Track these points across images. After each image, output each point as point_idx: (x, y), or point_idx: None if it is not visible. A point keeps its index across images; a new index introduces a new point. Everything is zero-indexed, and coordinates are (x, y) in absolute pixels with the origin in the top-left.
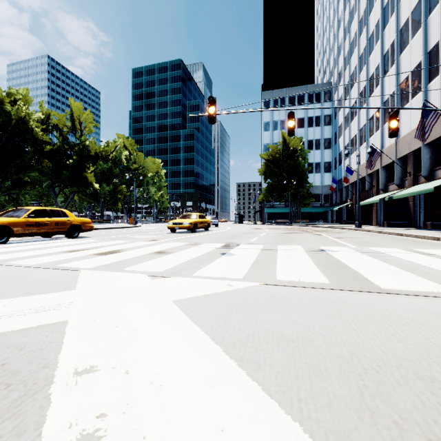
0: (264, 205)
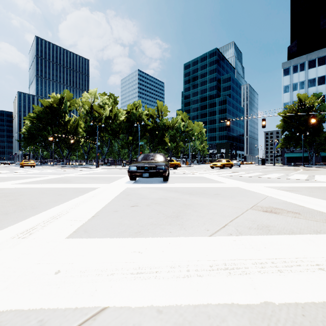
0: (283, 151)
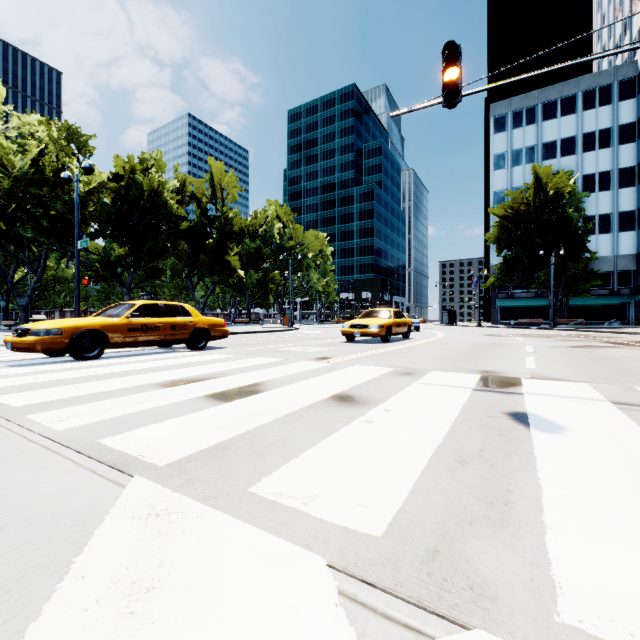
0: (494, 295)
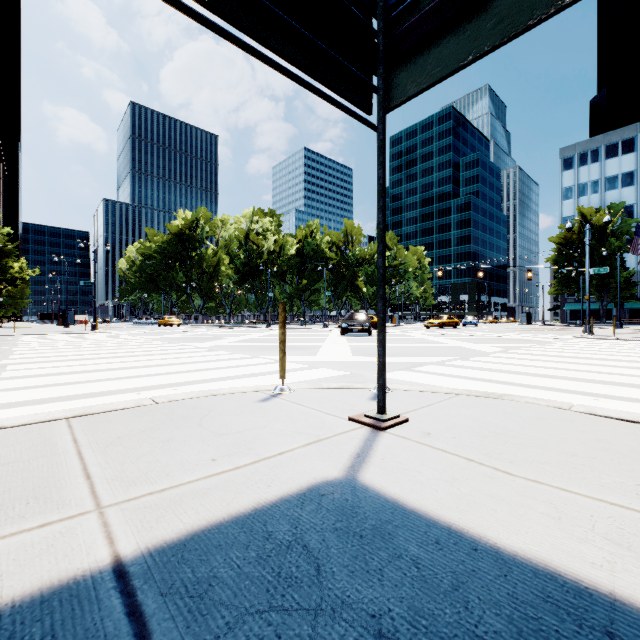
0: (563, 300)
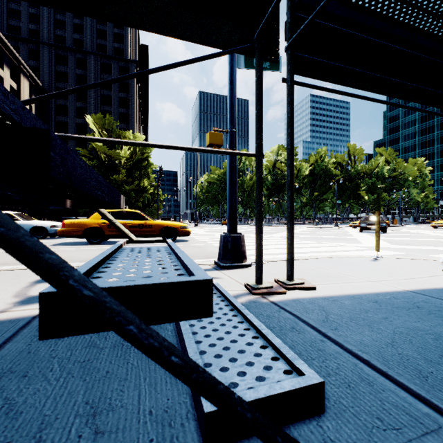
0: None
